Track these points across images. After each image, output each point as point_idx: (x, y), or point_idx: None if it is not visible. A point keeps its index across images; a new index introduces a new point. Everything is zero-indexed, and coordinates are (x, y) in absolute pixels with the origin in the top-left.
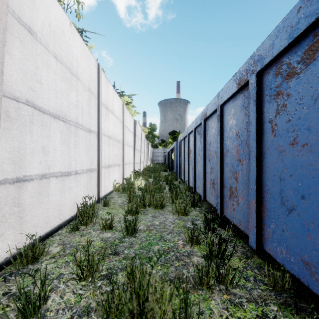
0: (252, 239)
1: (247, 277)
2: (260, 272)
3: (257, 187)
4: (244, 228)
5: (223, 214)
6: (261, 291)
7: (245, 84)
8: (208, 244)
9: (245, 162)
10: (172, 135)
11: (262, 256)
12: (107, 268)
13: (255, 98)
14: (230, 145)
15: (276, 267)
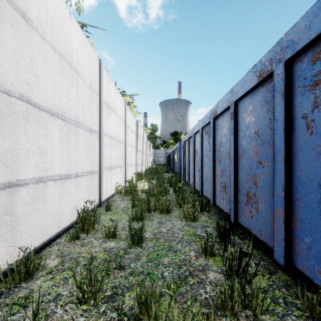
0: (279, 253)
1: (275, 299)
2: (289, 293)
3: (286, 194)
4: (266, 238)
5: (237, 221)
6: (296, 318)
7: (268, 76)
8: (228, 259)
9: (268, 164)
10: (174, 136)
11: (288, 272)
12: (112, 287)
13: (284, 90)
14: (247, 145)
15: (313, 290)
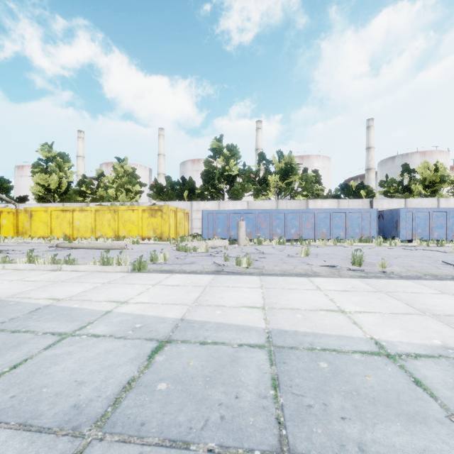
0: None
1: None
2: None
3: None
4: None
5: None
6: None
7: None
8: None
9: None
10: None
11: None
12: None
13: None
14: None
15: None
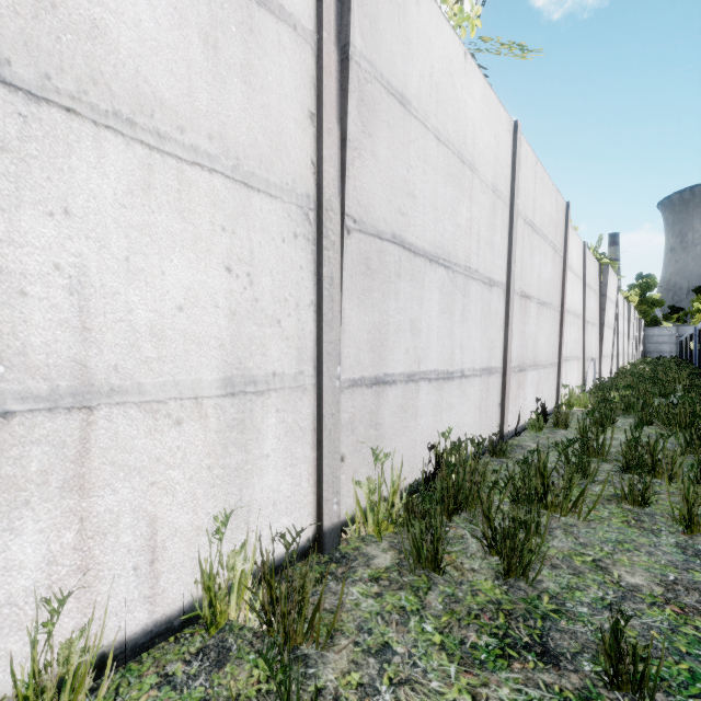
0: None
1: None
2: None
3: None
4: None
5: None
6: None
7: None
8: None
9: None
10: None
11: None
12: None
13: None
14: None
15: None
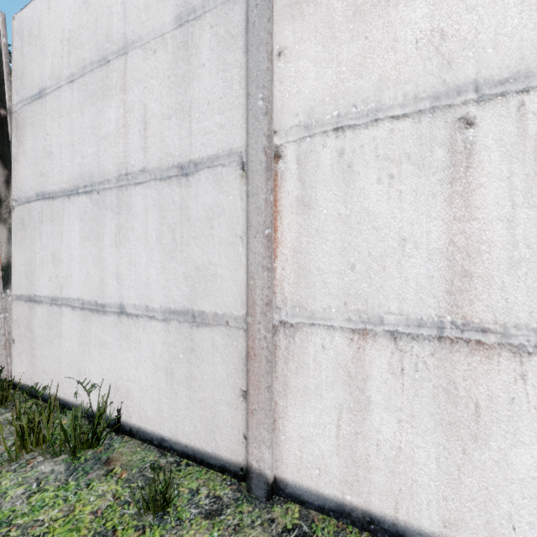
0: None
1: None
2: None
3: None
4: None
5: None
6: None
7: None
8: None
9: None
10: None
11: None
12: None
13: None
14: None
15: None
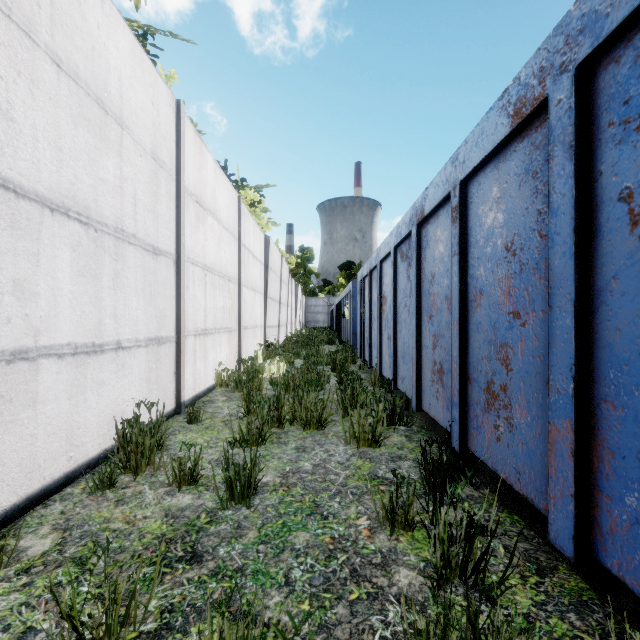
0: (562, 527)
1: None
2: (586, 625)
3: (579, 387)
4: (531, 490)
5: (466, 447)
6: None
7: (535, 112)
8: (439, 541)
9: (535, 318)
10: (346, 270)
11: (582, 569)
12: (163, 610)
13: (573, 138)
14: (487, 277)
15: None
